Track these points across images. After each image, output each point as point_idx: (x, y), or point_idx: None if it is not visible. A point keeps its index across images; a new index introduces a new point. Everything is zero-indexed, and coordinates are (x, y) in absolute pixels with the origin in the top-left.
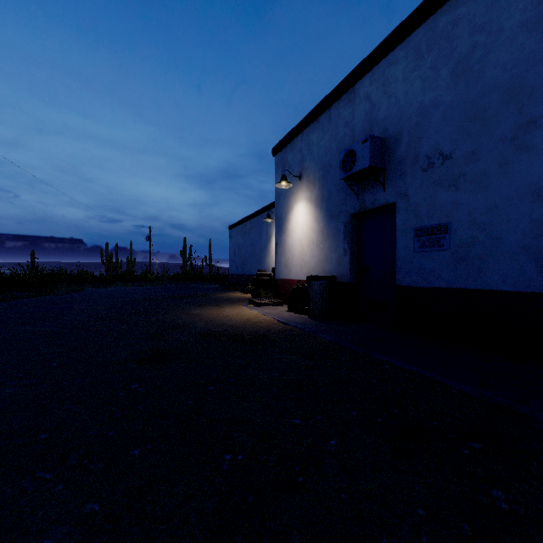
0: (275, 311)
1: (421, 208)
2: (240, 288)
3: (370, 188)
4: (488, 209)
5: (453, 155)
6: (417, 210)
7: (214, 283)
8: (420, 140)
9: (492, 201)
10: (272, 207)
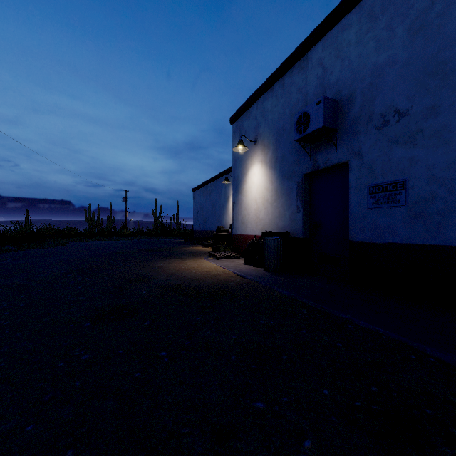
0: (232, 264)
1: (375, 165)
2: (202, 242)
3: (322, 149)
4: (449, 163)
5: (410, 112)
6: (370, 168)
7: (180, 238)
8: (374, 99)
9: (454, 155)
10: (230, 171)
